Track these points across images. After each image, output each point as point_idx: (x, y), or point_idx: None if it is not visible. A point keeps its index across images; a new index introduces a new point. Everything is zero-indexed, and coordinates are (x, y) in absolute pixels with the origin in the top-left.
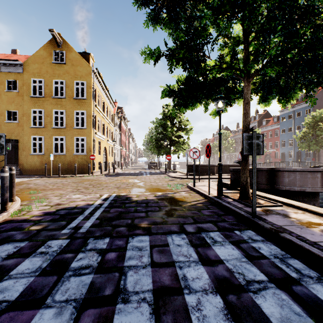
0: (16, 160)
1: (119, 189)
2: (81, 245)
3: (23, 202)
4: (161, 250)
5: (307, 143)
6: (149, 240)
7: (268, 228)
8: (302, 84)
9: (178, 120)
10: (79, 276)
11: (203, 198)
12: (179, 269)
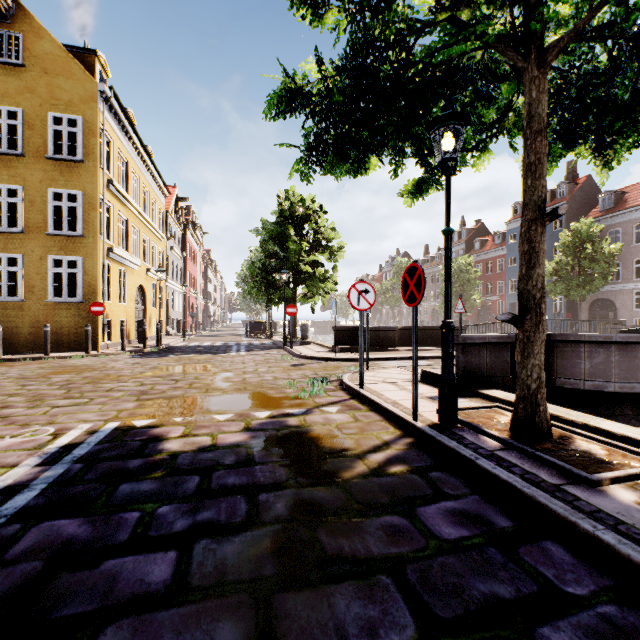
0: None
1: (141, 401)
2: None
3: None
4: None
5: (564, 284)
6: None
7: None
8: None
9: (314, 228)
10: None
11: (396, 430)
12: None
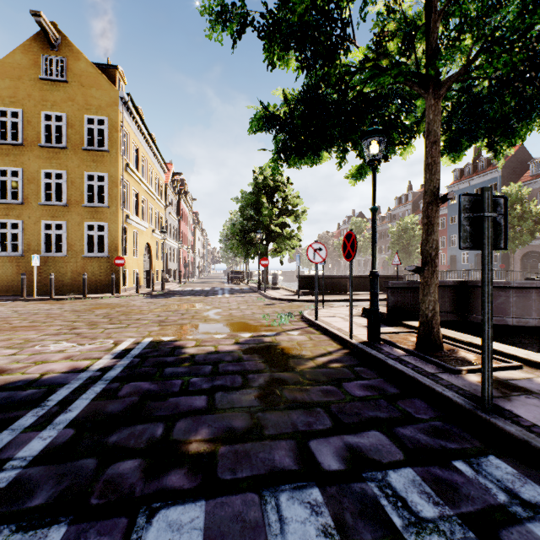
0: None
1: (162, 326)
2: None
3: None
4: None
5: None
6: (204, 526)
7: None
8: None
9: (282, 196)
10: None
11: (338, 345)
12: None
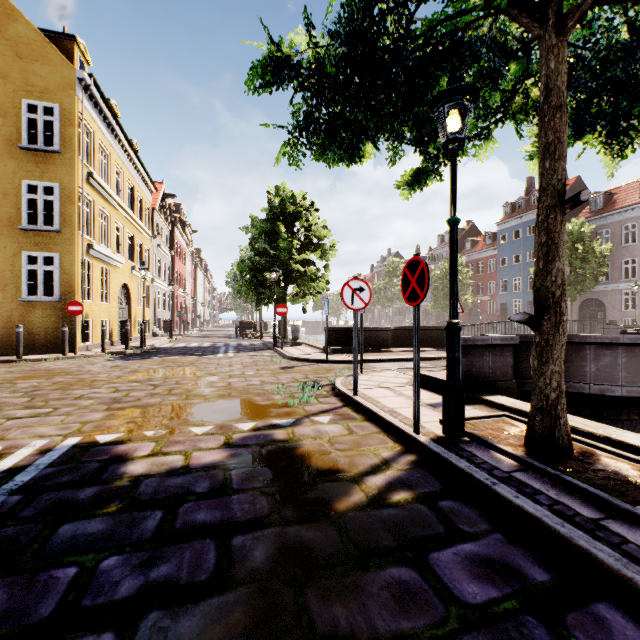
0: None
1: (111, 411)
2: None
3: None
4: None
5: None
6: None
7: None
8: None
9: (305, 226)
10: None
11: (396, 444)
12: None
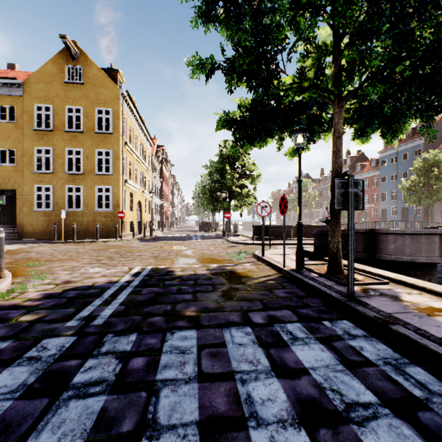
0: (14, 218)
1: (157, 259)
2: (92, 346)
3: (17, 279)
4: (214, 352)
5: (416, 196)
6: (197, 337)
7: (372, 317)
8: (417, 110)
9: (241, 164)
10: (84, 398)
11: (275, 272)
12: (242, 385)
